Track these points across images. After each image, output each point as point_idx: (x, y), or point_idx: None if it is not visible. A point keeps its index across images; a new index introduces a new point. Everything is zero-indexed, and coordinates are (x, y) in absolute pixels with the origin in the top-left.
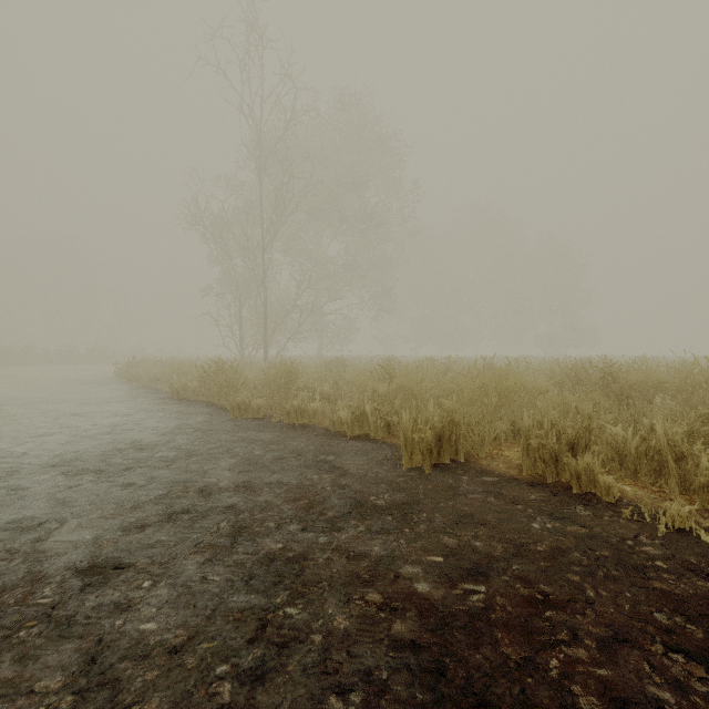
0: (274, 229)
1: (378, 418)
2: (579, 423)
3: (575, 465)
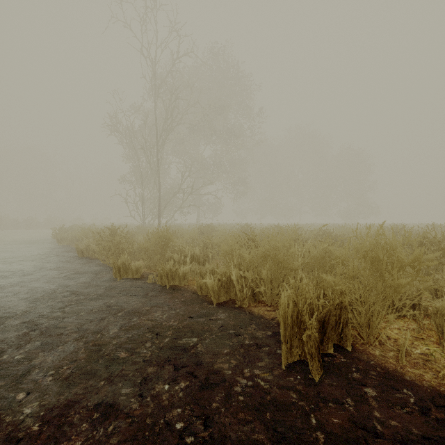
0: (165, 135)
1: (244, 286)
2: None
3: None
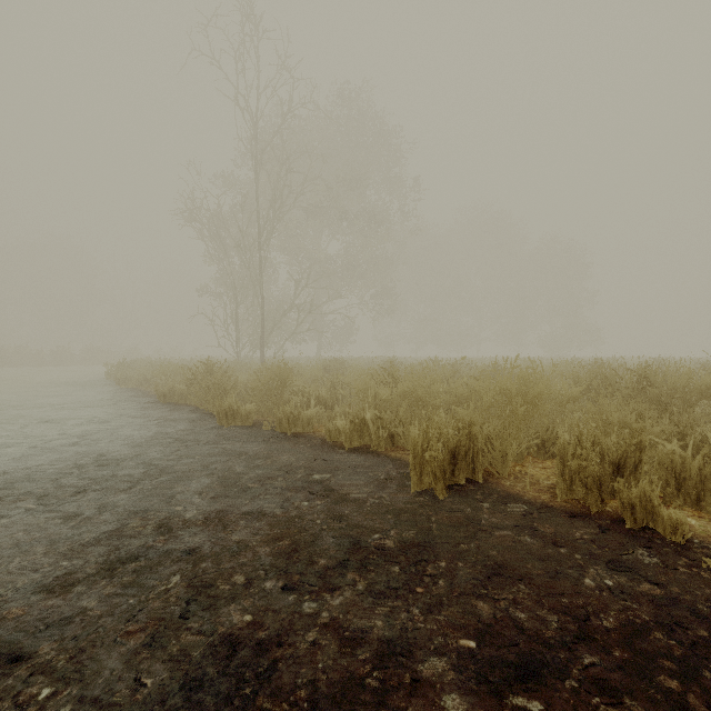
0: (271, 226)
1: (380, 427)
2: (628, 439)
3: (628, 494)
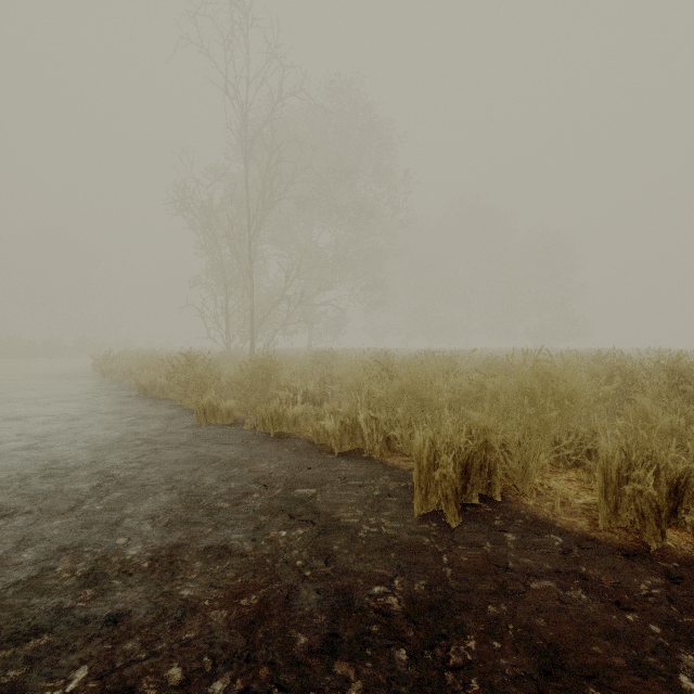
0: (261, 216)
1: (374, 430)
2: (691, 453)
3: None
